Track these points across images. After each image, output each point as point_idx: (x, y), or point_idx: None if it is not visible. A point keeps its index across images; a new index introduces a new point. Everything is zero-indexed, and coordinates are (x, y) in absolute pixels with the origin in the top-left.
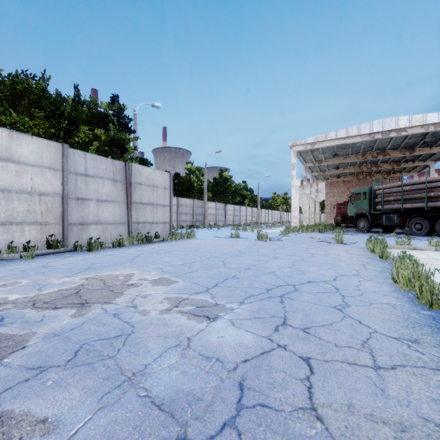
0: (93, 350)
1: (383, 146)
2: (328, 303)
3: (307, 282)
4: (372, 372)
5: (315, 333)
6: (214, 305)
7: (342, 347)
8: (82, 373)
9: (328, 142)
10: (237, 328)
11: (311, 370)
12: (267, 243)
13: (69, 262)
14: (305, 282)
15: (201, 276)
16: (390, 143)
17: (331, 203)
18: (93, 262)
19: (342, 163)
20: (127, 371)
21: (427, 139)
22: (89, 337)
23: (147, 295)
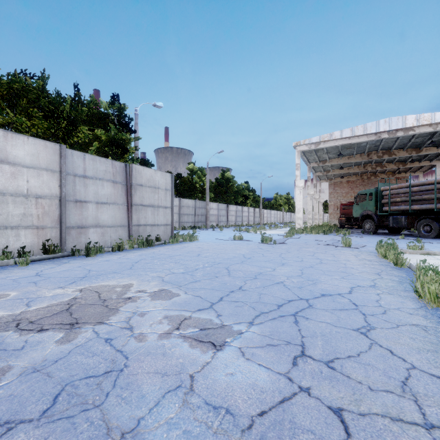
0: (76, 394)
1: (389, 146)
2: (349, 324)
3: (321, 295)
4: (426, 435)
5: (341, 369)
6: (220, 327)
7: (379, 392)
8: (58, 434)
9: (333, 142)
10: (248, 361)
11: (347, 430)
12: (272, 246)
13: (65, 269)
14: (319, 296)
15: (204, 288)
16: (396, 142)
17: (334, 204)
18: (90, 269)
19: (346, 163)
20: (115, 430)
21: (435, 139)
22: (74, 373)
23: (145, 312)
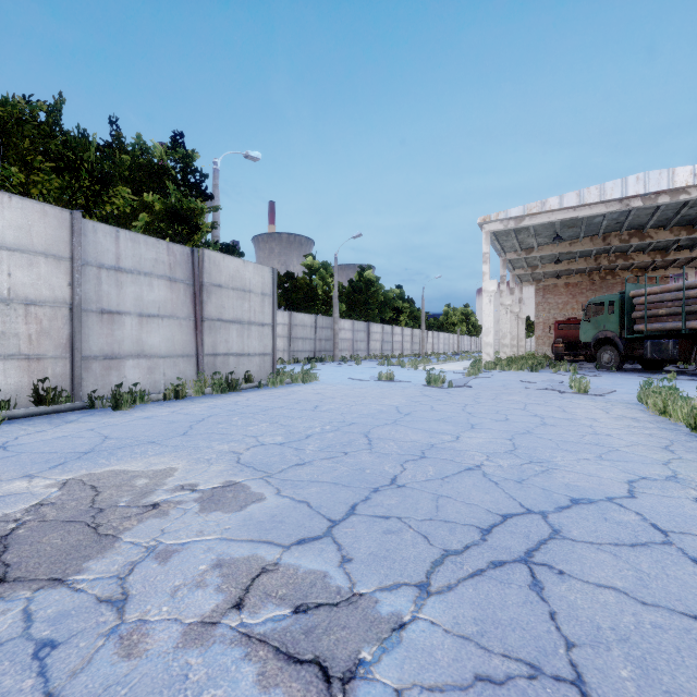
0: None
1: (641, 223)
2: (676, 598)
3: (571, 502)
4: None
5: None
6: (345, 602)
7: None
8: None
9: (547, 216)
10: None
11: None
12: (446, 391)
13: (62, 434)
14: (567, 504)
15: (318, 480)
16: (654, 216)
17: (544, 321)
18: (109, 435)
19: (566, 253)
20: None
21: None
22: None
23: (174, 548)
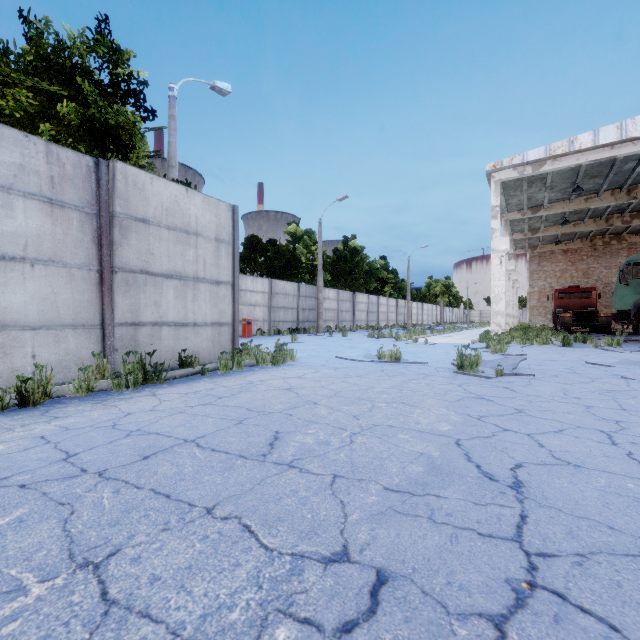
0: None
1: None
2: None
3: None
4: None
5: None
6: None
7: None
8: None
9: (575, 157)
10: None
11: None
12: (503, 385)
13: None
14: None
15: None
16: None
17: (539, 290)
18: None
19: (575, 212)
20: None
21: None
22: None
23: None
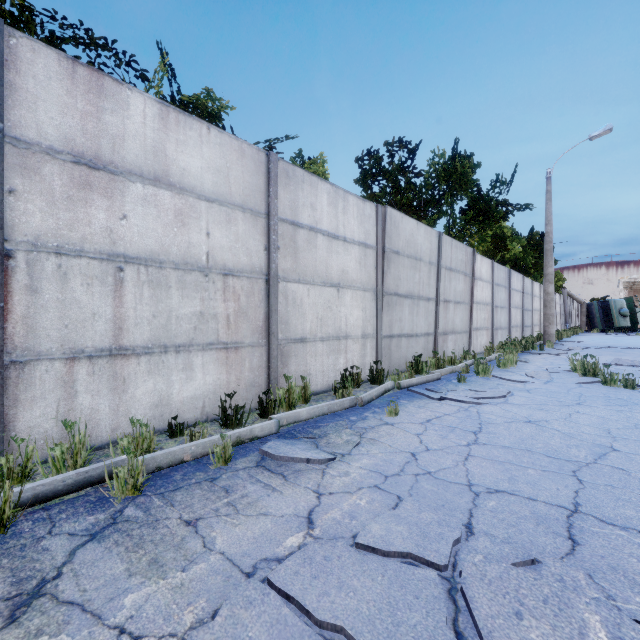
0: None
1: None
2: None
3: None
4: None
5: None
6: None
7: None
8: None
9: None
10: None
11: None
12: None
13: None
14: None
15: None
16: None
17: None
18: None
19: None
20: None
21: None
22: None
23: None
